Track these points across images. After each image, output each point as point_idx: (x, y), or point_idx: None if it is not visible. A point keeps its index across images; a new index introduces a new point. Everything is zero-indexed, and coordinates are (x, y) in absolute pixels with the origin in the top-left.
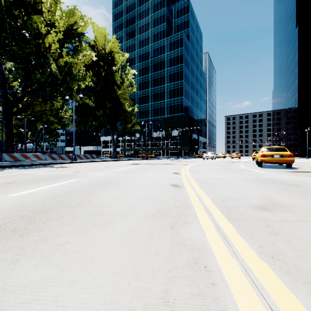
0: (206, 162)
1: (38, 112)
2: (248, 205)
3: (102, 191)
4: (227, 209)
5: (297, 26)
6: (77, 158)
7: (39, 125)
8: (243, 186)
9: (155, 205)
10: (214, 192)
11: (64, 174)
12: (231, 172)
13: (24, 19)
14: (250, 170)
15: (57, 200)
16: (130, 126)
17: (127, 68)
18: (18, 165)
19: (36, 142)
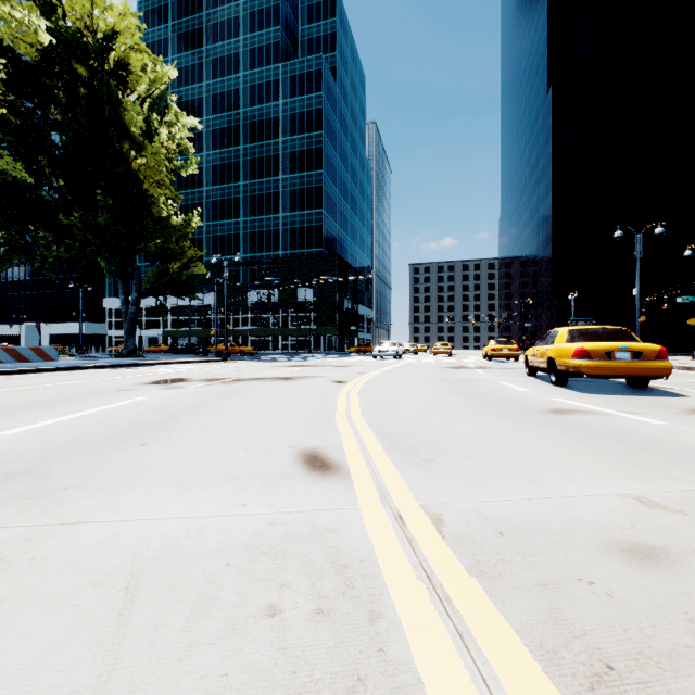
0: (388, 367)
1: None
2: None
3: None
4: None
5: (550, 88)
6: None
7: None
8: None
9: None
10: None
11: None
12: (557, 433)
13: None
14: (588, 411)
15: None
16: (179, 266)
17: (172, 109)
18: None
19: None
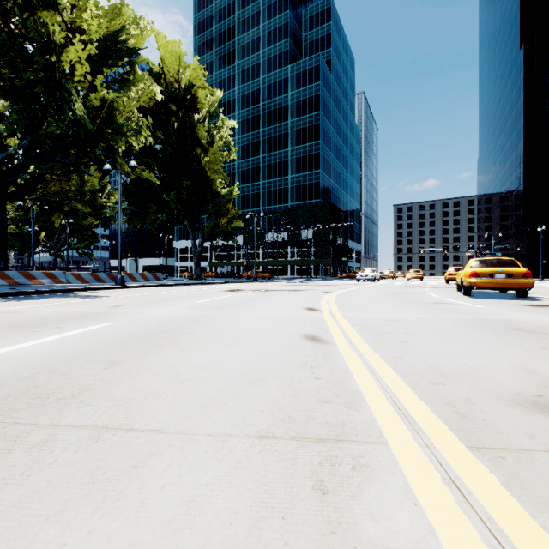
0: (363, 286)
1: (54, 195)
2: (498, 396)
3: (151, 354)
4: (454, 410)
5: (522, 46)
6: (128, 280)
7: (57, 218)
8: (458, 339)
9: (271, 396)
10: (402, 356)
11: (90, 311)
12: (418, 307)
13: (23, 17)
14: (453, 303)
15: (33, 381)
16: (225, 221)
17: (220, 117)
18: (9, 294)
19: (54, 250)
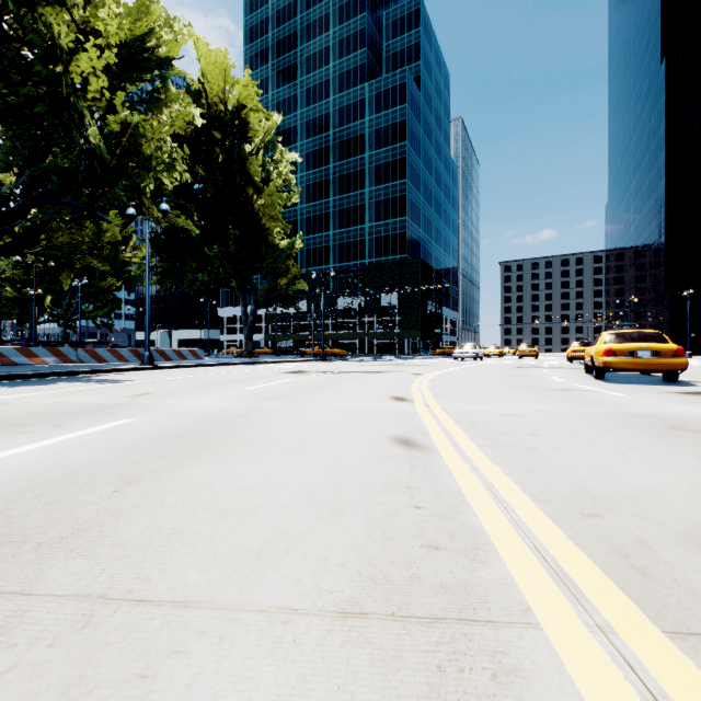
0: (463, 366)
1: (62, 247)
2: (685, 537)
3: (182, 468)
4: (628, 563)
5: (663, 60)
6: (158, 358)
7: (65, 278)
8: (604, 443)
9: (354, 538)
10: (533, 470)
11: (104, 402)
12: (539, 396)
13: (19, 14)
14: (584, 390)
15: (7, 514)
16: (285, 282)
17: (278, 149)
18: None
19: (64, 319)
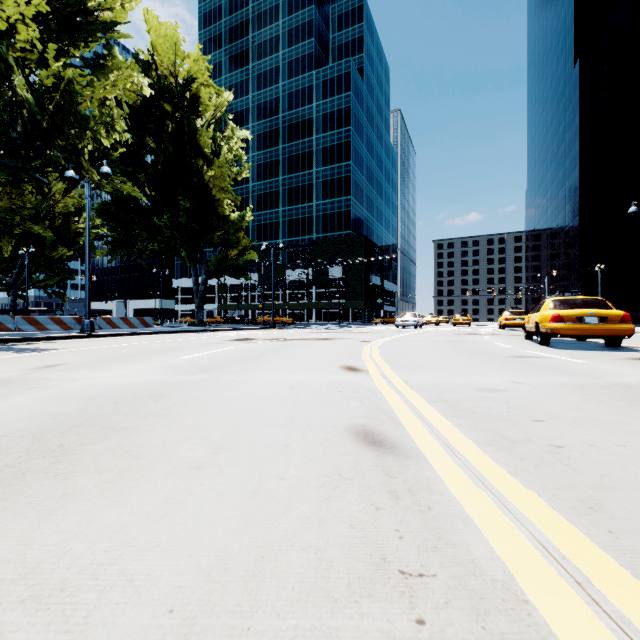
0: (407, 333)
1: (1, 212)
2: None
3: None
4: None
5: (577, 62)
6: (105, 326)
7: (6, 244)
8: None
9: None
10: (602, 503)
11: None
12: (502, 364)
13: None
14: (541, 357)
15: None
16: (236, 253)
17: (229, 126)
18: None
19: (13, 288)
